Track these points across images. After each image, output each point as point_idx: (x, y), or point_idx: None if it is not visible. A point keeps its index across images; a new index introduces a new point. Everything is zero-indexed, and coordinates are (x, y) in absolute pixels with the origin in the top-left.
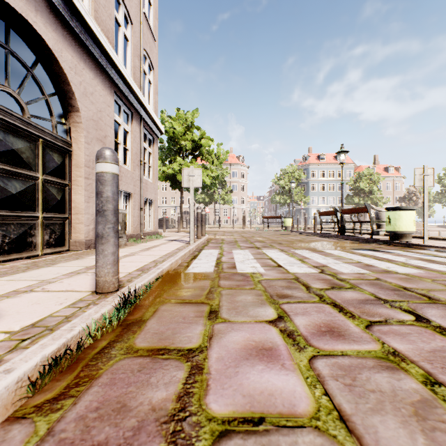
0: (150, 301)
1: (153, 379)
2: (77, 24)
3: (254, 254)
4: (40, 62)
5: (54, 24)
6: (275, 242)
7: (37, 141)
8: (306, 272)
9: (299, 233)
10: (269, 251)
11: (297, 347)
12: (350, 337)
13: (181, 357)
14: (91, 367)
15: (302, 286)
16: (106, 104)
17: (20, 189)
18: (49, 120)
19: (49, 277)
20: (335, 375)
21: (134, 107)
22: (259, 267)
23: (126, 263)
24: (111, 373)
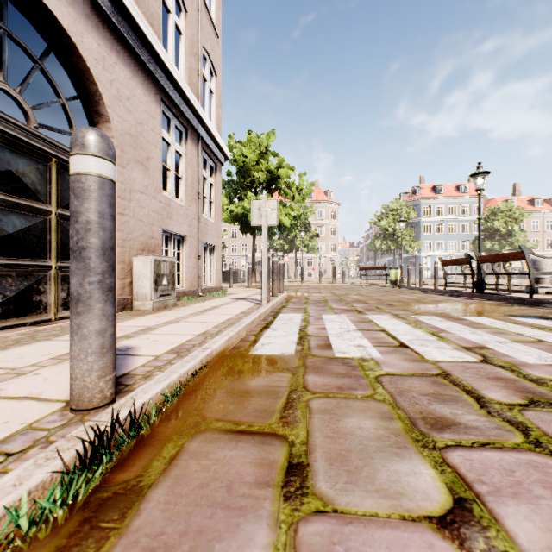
0: (173, 423)
1: None
2: None
3: (355, 321)
4: (53, 52)
5: None
6: (382, 302)
7: (49, 160)
8: (456, 361)
9: (411, 289)
10: (377, 318)
11: None
12: None
13: None
14: None
15: (466, 394)
16: (149, 115)
17: (21, 227)
18: (67, 133)
19: (29, 361)
20: None
21: (188, 122)
22: (370, 348)
23: (160, 337)
24: None
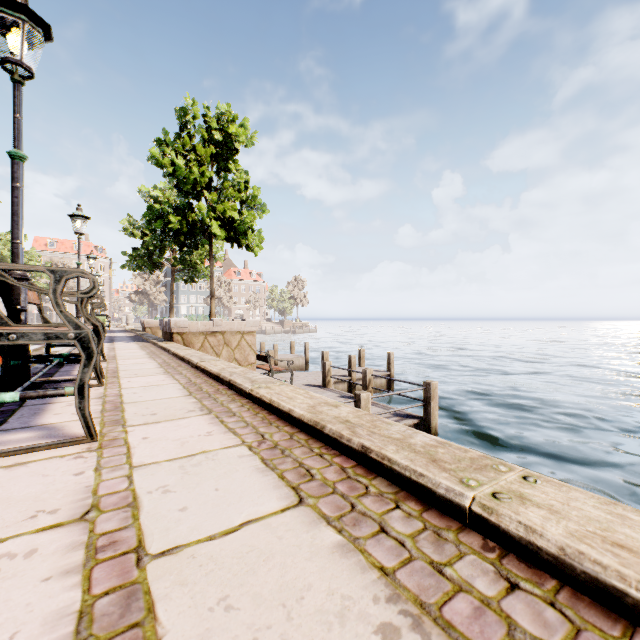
0: None
1: None
2: None
3: None
4: None
5: None
6: None
7: None
8: None
9: None
10: None
11: None
12: None
13: None
14: None
15: None
16: None
17: None
18: None
19: None
20: None
21: None
22: None
23: None
24: None
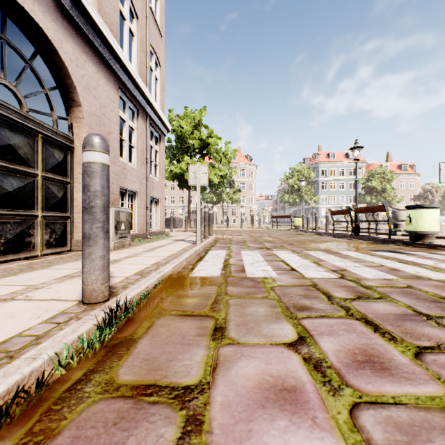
0: (145, 312)
1: (132, 441)
2: (78, 15)
3: (264, 255)
4: (39, 54)
5: (53, 14)
6: (286, 242)
7: (37, 136)
8: (324, 277)
9: (309, 232)
10: (280, 253)
11: (330, 387)
12: (399, 372)
13: (174, 401)
14: (53, 415)
15: (322, 294)
16: (110, 100)
17: (17, 186)
18: (49, 115)
19: (38, 281)
20: (394, 443)
21: (139, 104)
22: (271, 271)
23: (126, 266)
24: (76, 428)
